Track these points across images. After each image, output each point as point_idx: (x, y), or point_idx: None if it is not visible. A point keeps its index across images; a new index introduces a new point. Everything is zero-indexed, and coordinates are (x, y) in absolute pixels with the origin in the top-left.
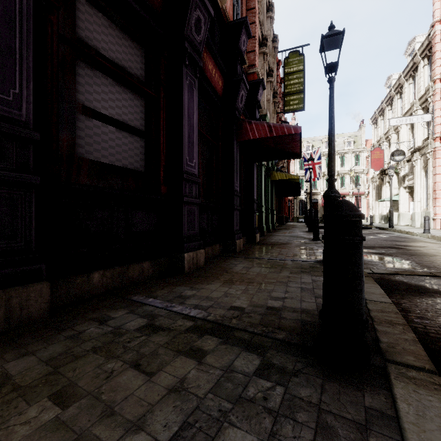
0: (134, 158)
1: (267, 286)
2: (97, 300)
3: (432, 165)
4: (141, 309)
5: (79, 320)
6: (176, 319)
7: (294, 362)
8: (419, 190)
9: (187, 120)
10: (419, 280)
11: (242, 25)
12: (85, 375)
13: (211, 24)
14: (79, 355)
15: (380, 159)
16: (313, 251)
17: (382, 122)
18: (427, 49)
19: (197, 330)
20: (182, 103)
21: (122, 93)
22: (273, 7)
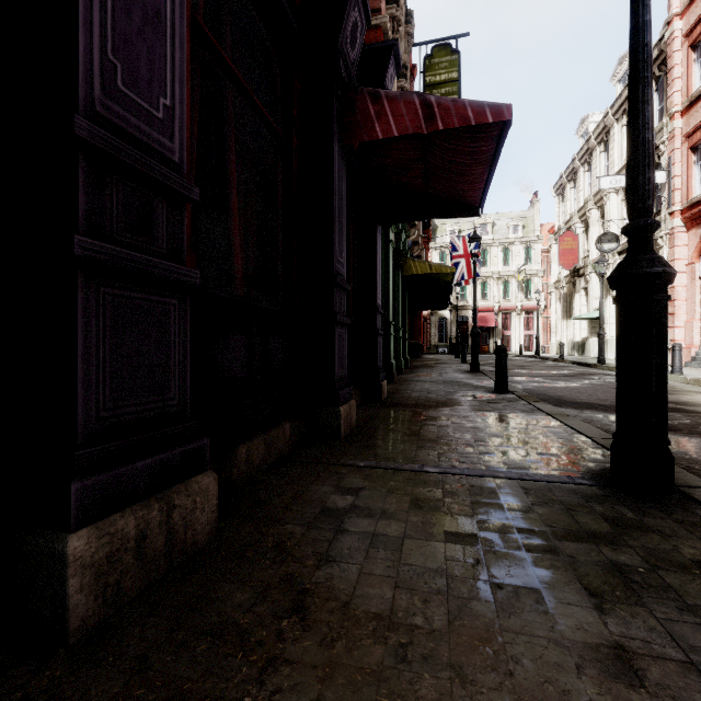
0: None
1: None
2: None
3: (667, 258)
4: None
5: None
6: None
7: None
8: None
9: None
10: None
11: None
12: None
13: None
14: None
15: (573, 250)
16: (531, 430)
17: (572, 193)
18: (656, 64)
19: None
20: None
21: None
22: None
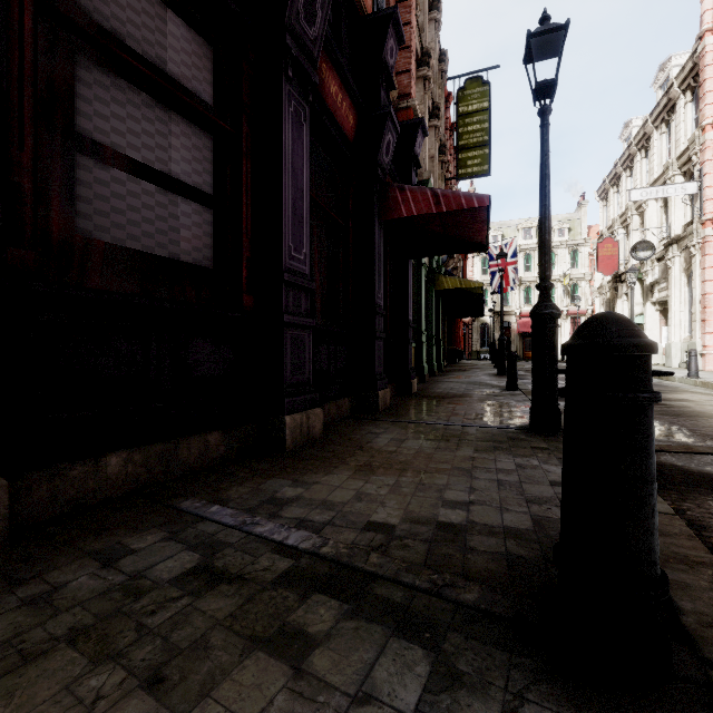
0: (192, 243)
1: (434, 479)
2: (112, 510)
3: (699, 266)
4: (193, 530)
5: (63, 556)
6: (259, 553)
7: (505, 667)
8: (677, 307)
9: (290, 177)
10: (703, 462)
11: (388, 20)
12: (29, 712)
13: (335, 17)
14: (35, 650)
15: (613, 257)
16: (509, 410)
17: (615, 197)
18: (691, 76)
19: (298, 580)
20: (281, 147)
21: (170, 122)
22: (440, 4)
